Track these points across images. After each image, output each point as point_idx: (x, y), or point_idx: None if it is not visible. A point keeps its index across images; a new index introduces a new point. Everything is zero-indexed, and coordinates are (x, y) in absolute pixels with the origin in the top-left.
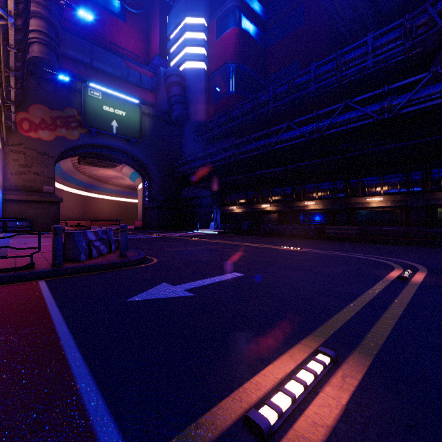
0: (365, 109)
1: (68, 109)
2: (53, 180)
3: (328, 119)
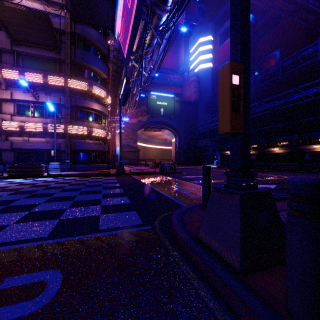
0: (307, 92)
1: (142, 107)
2: (136, 141)
3: (286, 97)
